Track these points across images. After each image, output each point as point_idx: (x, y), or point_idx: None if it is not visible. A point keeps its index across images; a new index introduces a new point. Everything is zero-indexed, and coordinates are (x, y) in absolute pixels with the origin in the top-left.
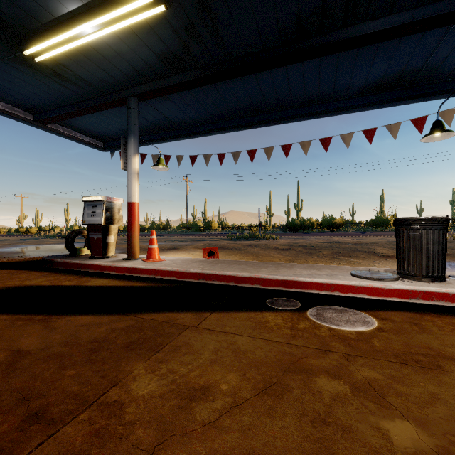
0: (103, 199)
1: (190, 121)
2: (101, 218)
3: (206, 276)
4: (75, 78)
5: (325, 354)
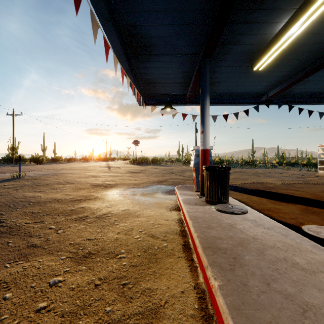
0: None
1: None
2: None
3: None
4: None
5: None
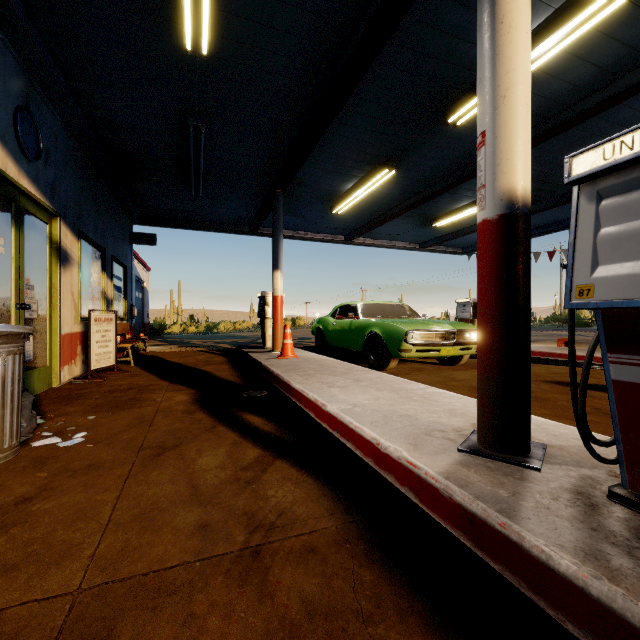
0: (471, 301)
1: (547, 221)
2: (469, 314)
3: (551, 355)
4: (453, 224)
5: (593, 374)
